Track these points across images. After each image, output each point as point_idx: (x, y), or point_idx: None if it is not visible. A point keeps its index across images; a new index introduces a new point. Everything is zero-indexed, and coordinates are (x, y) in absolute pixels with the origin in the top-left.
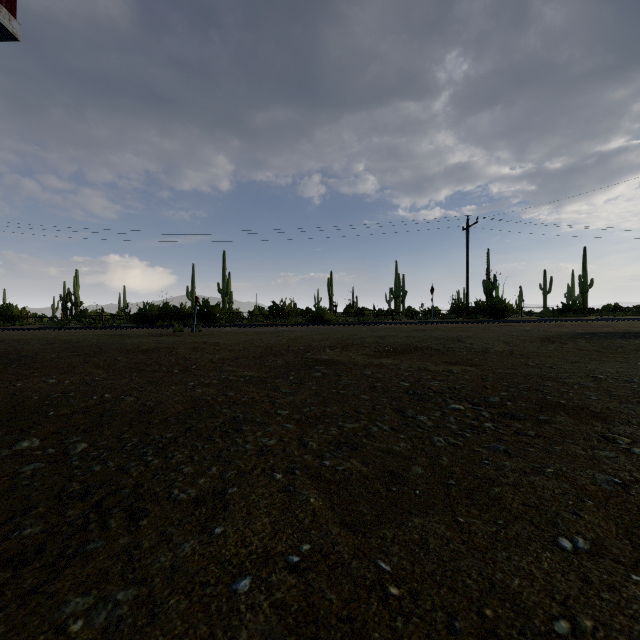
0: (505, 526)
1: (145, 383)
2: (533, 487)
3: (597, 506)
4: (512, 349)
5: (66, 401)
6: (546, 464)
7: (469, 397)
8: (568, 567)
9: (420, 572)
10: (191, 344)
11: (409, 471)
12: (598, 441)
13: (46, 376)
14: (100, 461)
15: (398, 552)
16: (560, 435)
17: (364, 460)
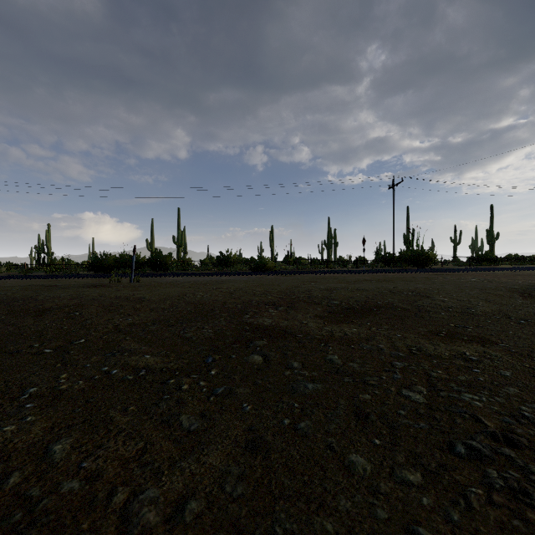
0: None
1: None
2: None
3: None
4: (502, 309)
5: None
6: None
7: None
8: None
9: None
10: (111, 300)
11: None
12: None
13: None
14: None
15: None
16: None
17: None
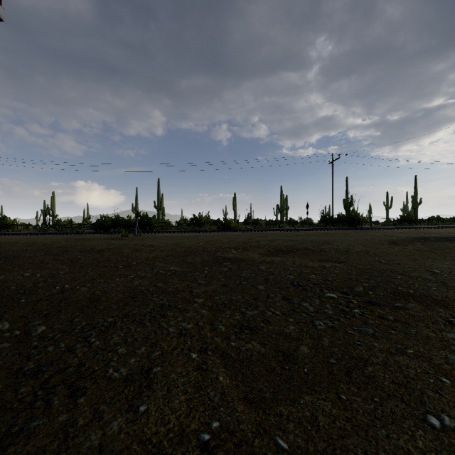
0: (381, 403)
1: (97, 276)
2: (399, 366)
3: (454, 384)
4: (368, 250)
5: (35, 290)
6: (406, 345)
7: (339, 287)
8: (440, 446)
9: (313, 450)
10: (133, 246)
11: (298, 351)
12: (444, 325)
13: (23, 270)
14: (53, 342)
15: (293, 429)
16: (413, 319)
17: (262, 341)
